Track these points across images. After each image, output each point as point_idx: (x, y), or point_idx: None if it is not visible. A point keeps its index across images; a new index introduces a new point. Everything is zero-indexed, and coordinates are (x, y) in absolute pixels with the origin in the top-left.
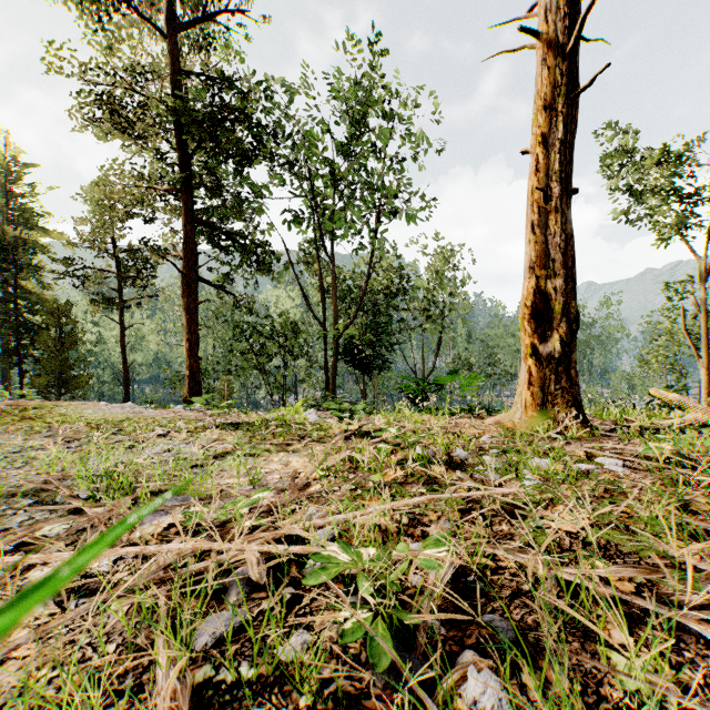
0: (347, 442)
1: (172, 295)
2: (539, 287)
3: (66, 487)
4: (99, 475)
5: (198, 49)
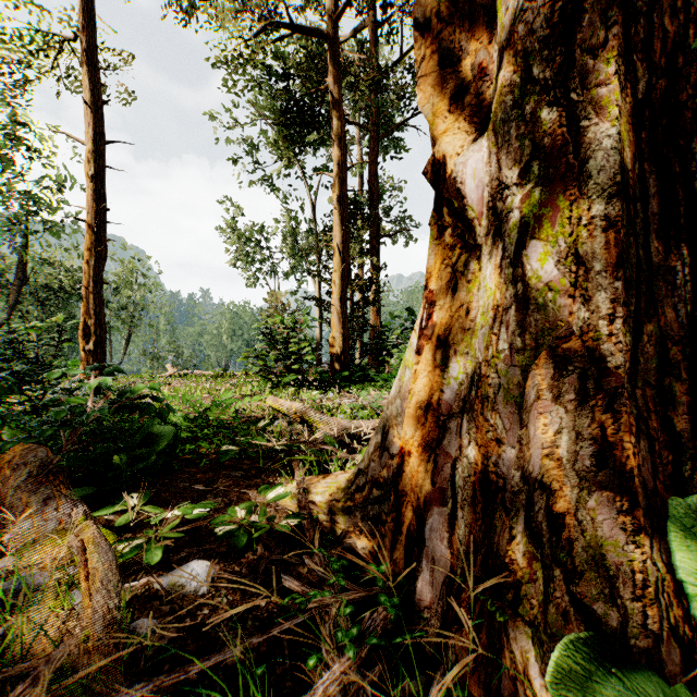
0: None
1: None
2: (86, 322)
3: None
4: None
5: None
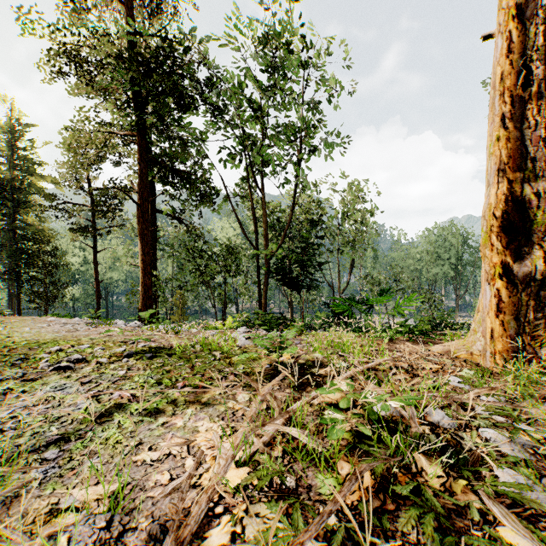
0: (278, 384)
1: None
2: (513, 193)
3: None
4: None
5: (152, 17)
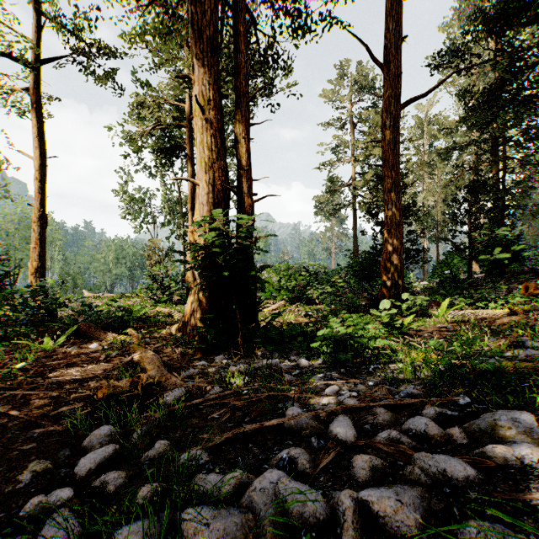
0: None
1: None
2: (34, 267)
3: None
4: None
5: None
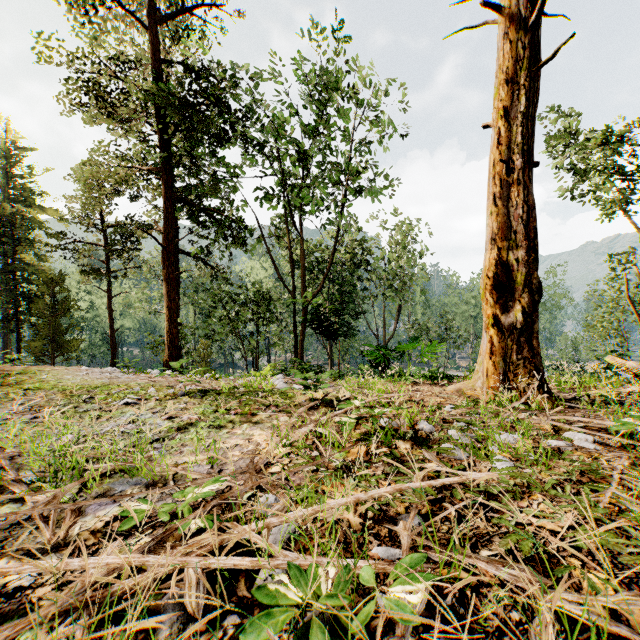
0: (312, 411)
1: (156, 266)
2: (501, 259)
3: (14, 468)
4: (56, 450)
5: (177, 40)
